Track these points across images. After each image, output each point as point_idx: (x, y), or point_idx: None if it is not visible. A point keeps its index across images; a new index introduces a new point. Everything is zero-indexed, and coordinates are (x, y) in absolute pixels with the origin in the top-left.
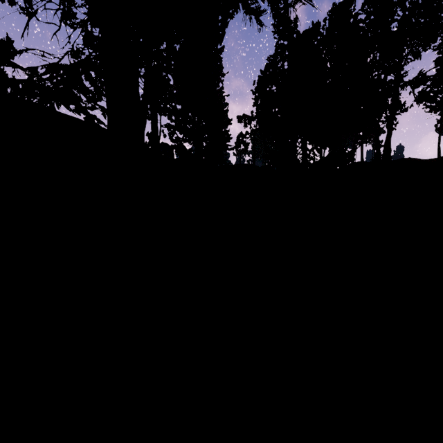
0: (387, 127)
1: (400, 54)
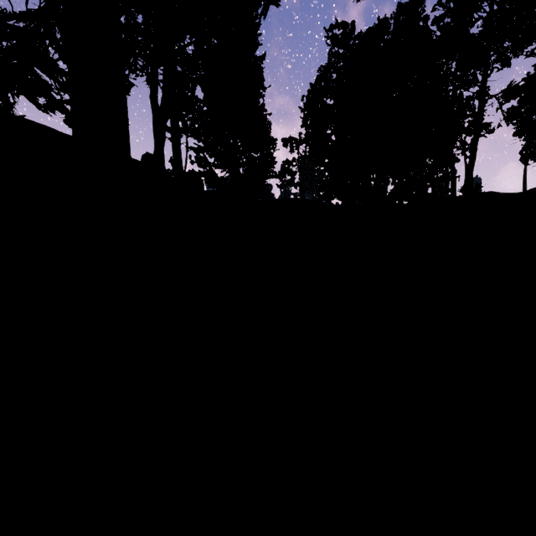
0: (463, 154)
1: (486, 60)
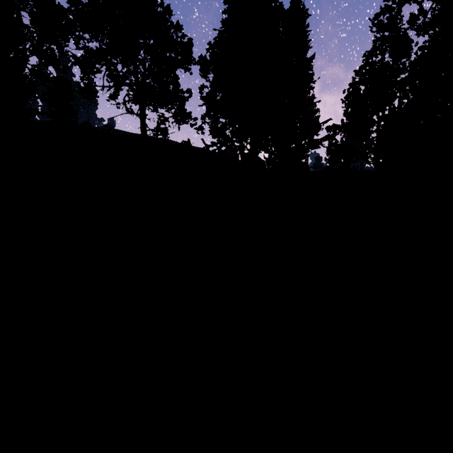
0: None
1: None
